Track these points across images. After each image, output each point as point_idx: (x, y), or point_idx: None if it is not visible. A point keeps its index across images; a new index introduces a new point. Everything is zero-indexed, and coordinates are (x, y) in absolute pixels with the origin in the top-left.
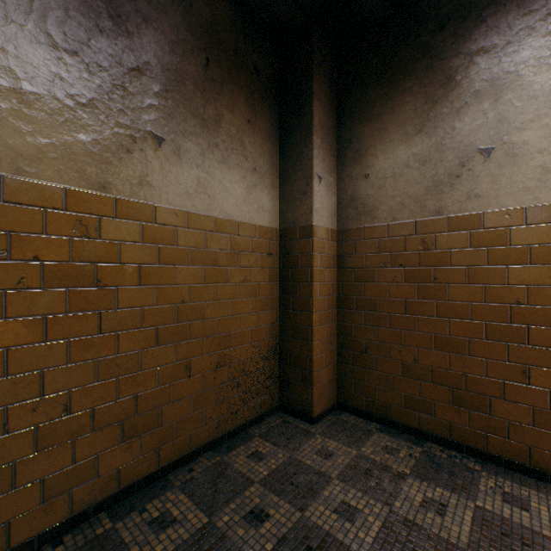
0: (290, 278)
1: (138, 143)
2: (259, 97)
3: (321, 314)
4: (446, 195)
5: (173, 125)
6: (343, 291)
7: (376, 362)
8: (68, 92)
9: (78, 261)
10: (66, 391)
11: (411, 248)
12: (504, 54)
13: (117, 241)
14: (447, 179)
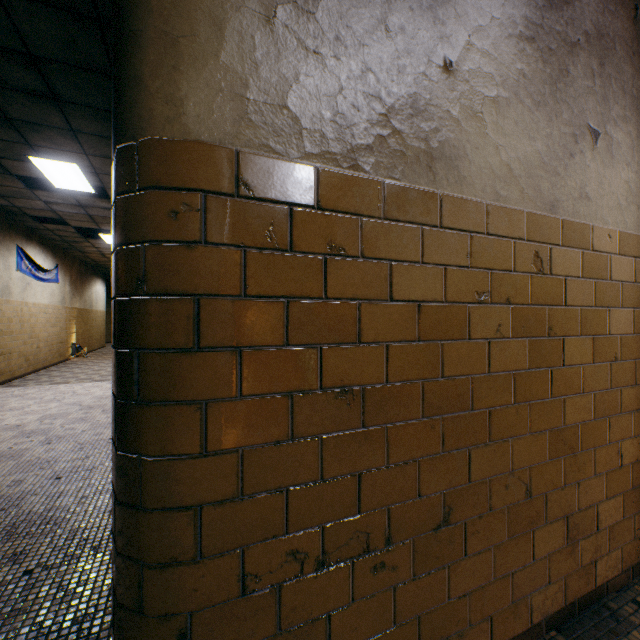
0: None
1: (577, 143)
2: None
3: None
4: None
5: (605, 111)
6: None
7: None
8: (527, 91)
9: (534, 303)
10: (526, 467)
11: None
12: None
13: (561, 276)
14: None
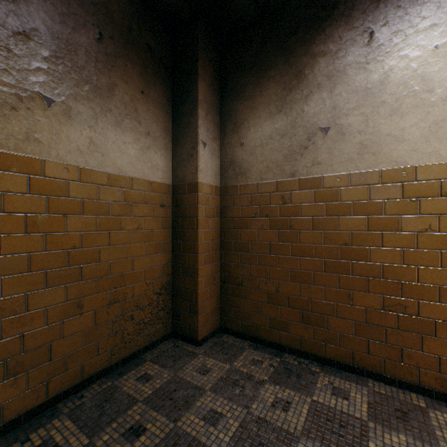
0: (180, 226)
1: (24, 102)
2: (153, 72)
3: (206, 255)
4: (298, 161)
5: (64, 88)
6: (225, 236)
7: (249, 292)
8: None
9: None
10: None
11: (274, 202)
12: (337, 58)
13: (0, 192)
14: (299, 149)
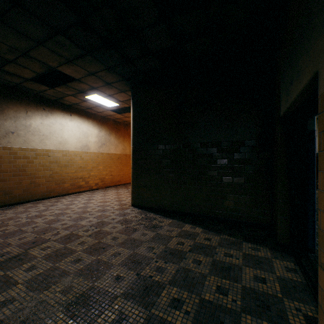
0: None
1: None
2: None
3: None
4: (2, 140)
5: None
6: None
7: None
8: None
9: None
10: None
11: None
12: (17, 112)
13: None
14: (3, 136)
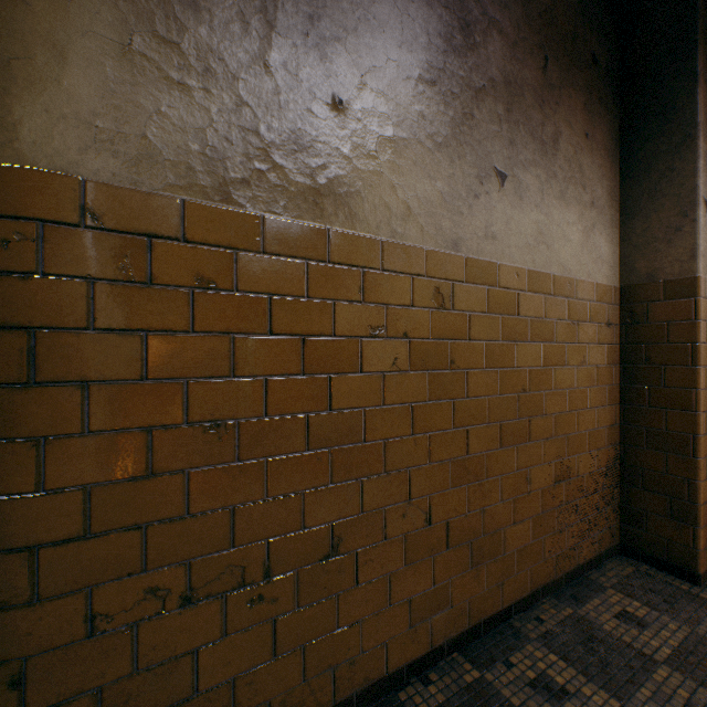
0: (643, 359)
1: (483, 184)
2: (596, 99)
3: (706, 415)
4: None
5: (514, 155)
6: None
7: None
8: (428, 132)
9: (435, 338)
10: (426, 496)
11: None
12: None
13: (466, 312)
14: None
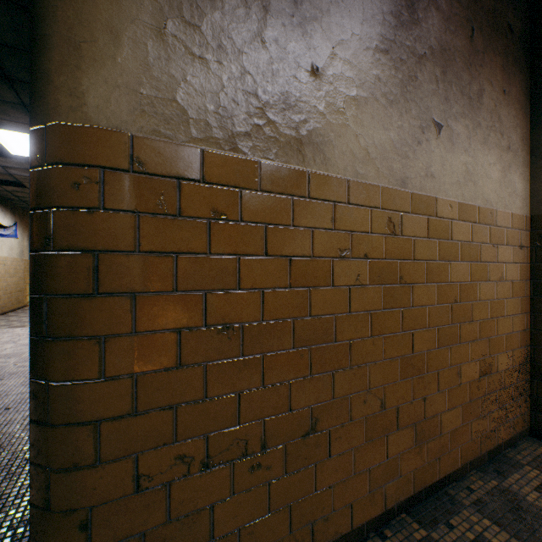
0: None
1: (424, 133)
2: (511, 61)
3: None
4: None
5: (447, 109)
6: None
7: None
8: (382, 92)
9: (388, 258)
10: (381, 386)
11: None
12: None
13: (411, 237)
14: None
